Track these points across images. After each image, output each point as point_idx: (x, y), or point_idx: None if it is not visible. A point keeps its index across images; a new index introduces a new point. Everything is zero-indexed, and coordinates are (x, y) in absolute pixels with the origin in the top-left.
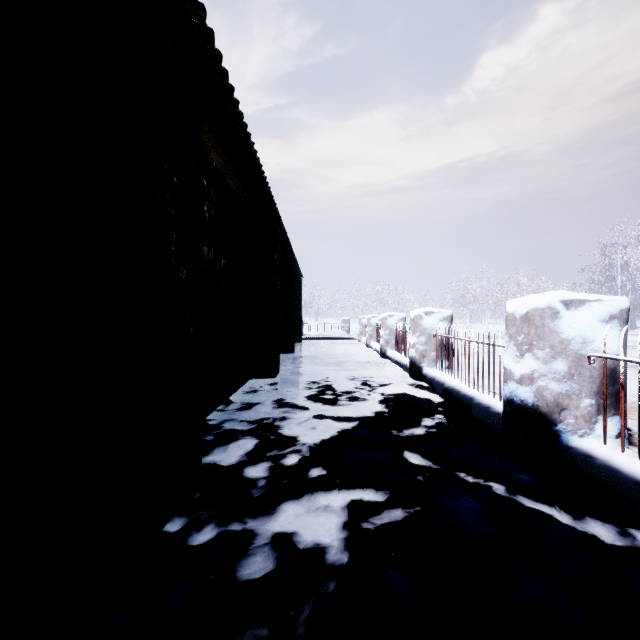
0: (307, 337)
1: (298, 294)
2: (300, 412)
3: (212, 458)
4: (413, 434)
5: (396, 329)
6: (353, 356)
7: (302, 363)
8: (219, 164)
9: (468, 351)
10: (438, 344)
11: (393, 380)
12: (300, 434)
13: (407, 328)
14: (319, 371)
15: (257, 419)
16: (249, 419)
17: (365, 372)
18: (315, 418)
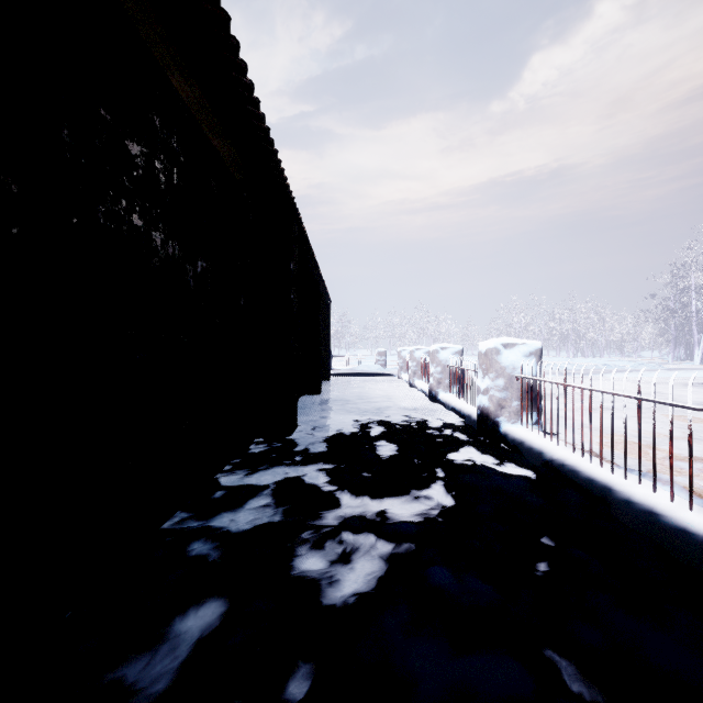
0: (336, 373)
1: (325, 321)
2: (323, 512)
3: (119, 674)
4: (536, 579)
5: (451, 365)
6: (394, 399)
7: (329, 410)
8: (190, 102)
9: (589, 406)
10: (523, 390)
11: (457, 440)
12: (320, 578)
13: (469, 365)
14: (352, 424)
15: (247, 532)
16: (234, 530)
17: (415, 425)
18: (348, 529)
